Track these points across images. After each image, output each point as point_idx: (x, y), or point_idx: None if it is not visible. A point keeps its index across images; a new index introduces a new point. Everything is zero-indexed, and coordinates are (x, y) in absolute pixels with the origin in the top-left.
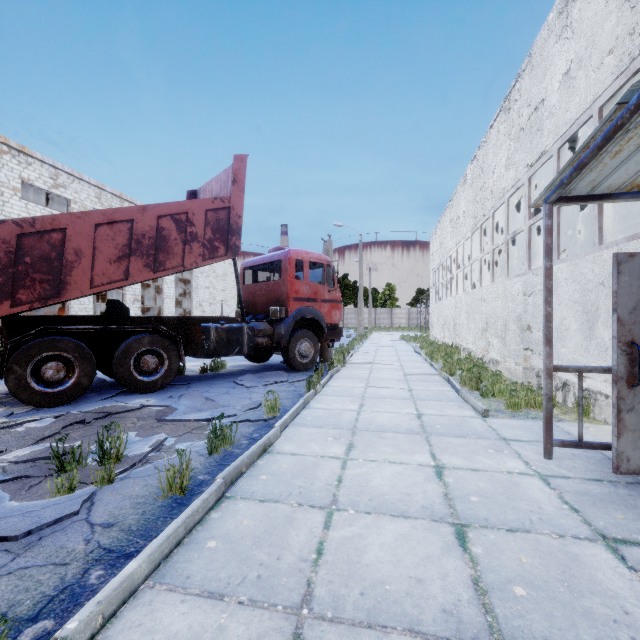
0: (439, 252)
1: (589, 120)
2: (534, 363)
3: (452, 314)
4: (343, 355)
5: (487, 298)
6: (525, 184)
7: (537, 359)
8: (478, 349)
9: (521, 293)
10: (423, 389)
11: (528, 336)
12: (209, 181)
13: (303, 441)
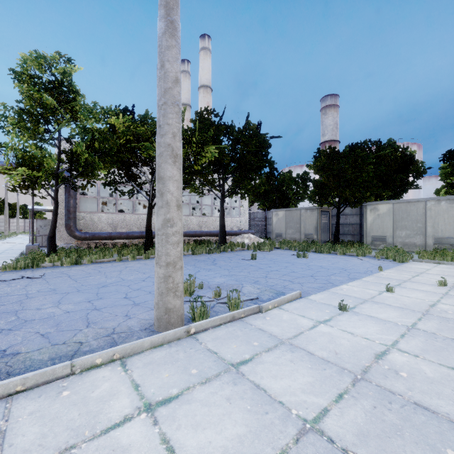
0: None
1: None
2: None
3: None
4: None
5: None
6: None
7: None
8: None
9: None
10: (20, 245)
11: None
12: None
13: None
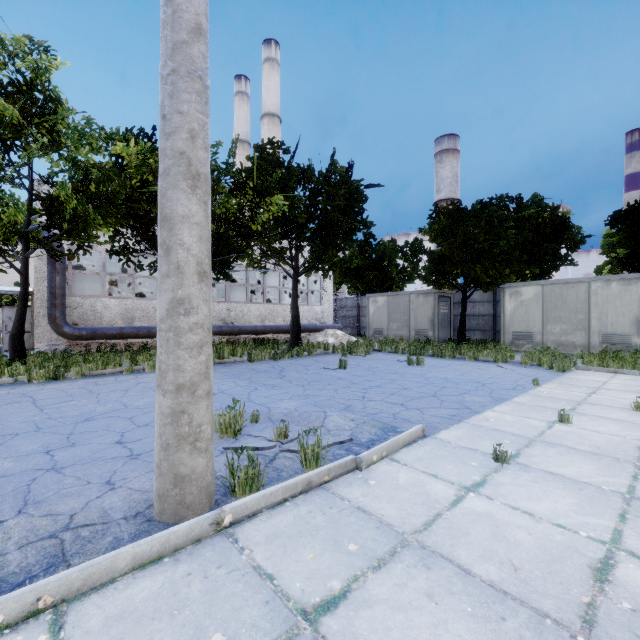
0: None
1: None
2: None
3: None
4: None
5: None
6: None
7: None
8: None
9: None
10: None
11: None
12: None
13: None
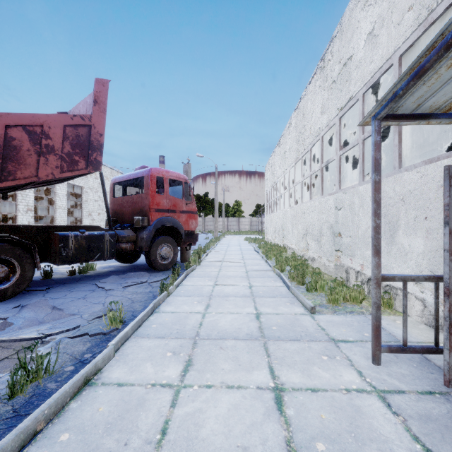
0: (271, 178)
1: (389, 68)
2: (344, 262)
3: (281, 222)
4: (199, 255)
5: (307, 211)
6: (336, 124)
7: (346, 259)
8: (300, 249)
9: (333, 207)
10: (261, 285)
11: (339, 240)
12: (77, 104)
13: (138, 361)
